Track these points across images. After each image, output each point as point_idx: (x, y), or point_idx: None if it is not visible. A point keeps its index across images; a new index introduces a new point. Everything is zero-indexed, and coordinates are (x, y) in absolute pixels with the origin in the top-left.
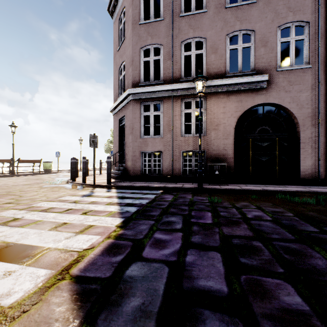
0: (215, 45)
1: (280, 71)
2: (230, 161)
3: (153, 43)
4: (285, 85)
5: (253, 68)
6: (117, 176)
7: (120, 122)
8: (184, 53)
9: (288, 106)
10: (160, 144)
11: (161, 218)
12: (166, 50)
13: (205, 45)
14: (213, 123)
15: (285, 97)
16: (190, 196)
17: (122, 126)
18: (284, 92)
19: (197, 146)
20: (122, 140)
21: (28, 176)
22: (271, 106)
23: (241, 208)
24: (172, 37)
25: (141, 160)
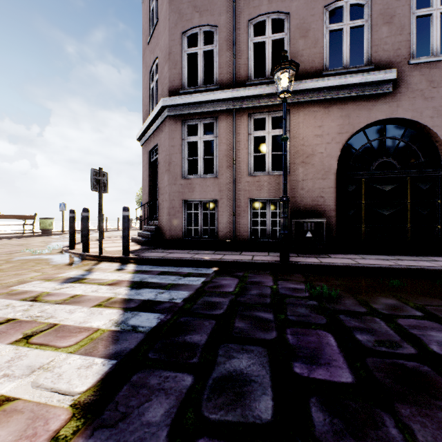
0: (305, 24)
1: (415, 64)
2: (329, 215)
3: (203, 23)
4: (424, 88)
5: (368, 60)
6: (144, 239)
7: (151, 156)
8: (253, 39)
9: (430, 123)
10: (214, 189)
11: (213, 361)
12: (224, 34)
13: (287, 25)
14: (302, 154)
15: (424, 109)
16: (270, 282)
17: (155, 162)
18: (423, 99)
19: (275, 192)
20: (155, 183)
21: (12, 239)
22: (397, 124)
23: (392, 316)
24: (233, 12)
25: (183, 215)
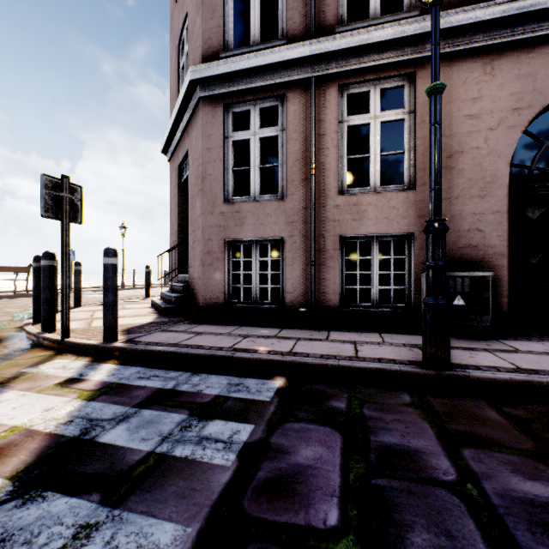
0: None
1: None
2: (494, 264)
3: None
4: None
5: None
6: (163, 305)
7: (181, 174)
8: None
9: None
10: (278, 219)
11: None
12: None
13: None
14: None
15: None
16: (441, 458)
17: (187, 183)
18: None
19: (387, 222)
20: (188, 217)
21: None
22: None
23: None
24: None
25: (225, 264)
